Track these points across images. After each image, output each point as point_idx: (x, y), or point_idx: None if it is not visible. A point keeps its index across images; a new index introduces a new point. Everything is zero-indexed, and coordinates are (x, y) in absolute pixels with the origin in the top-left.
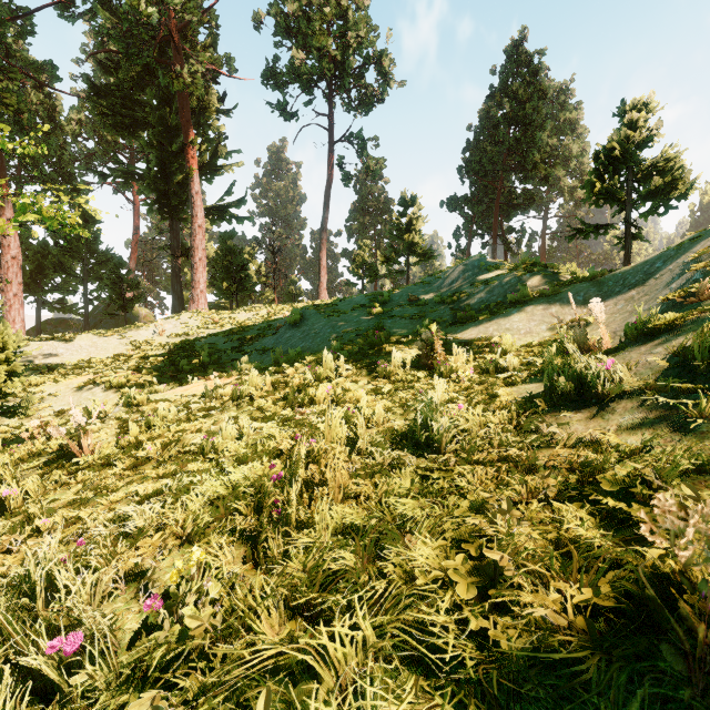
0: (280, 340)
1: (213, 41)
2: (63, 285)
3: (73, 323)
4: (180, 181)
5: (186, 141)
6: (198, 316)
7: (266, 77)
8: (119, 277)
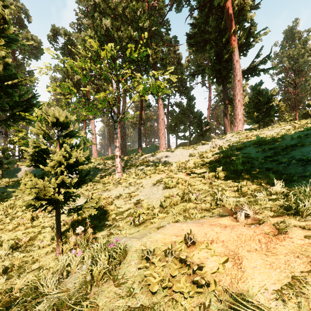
0: None
1: None
2: (184, 129)
3: (188, 144)
4: (226, 59)
5: (230, 33)
6: (236, 135)
7: None
8: (200, 121)
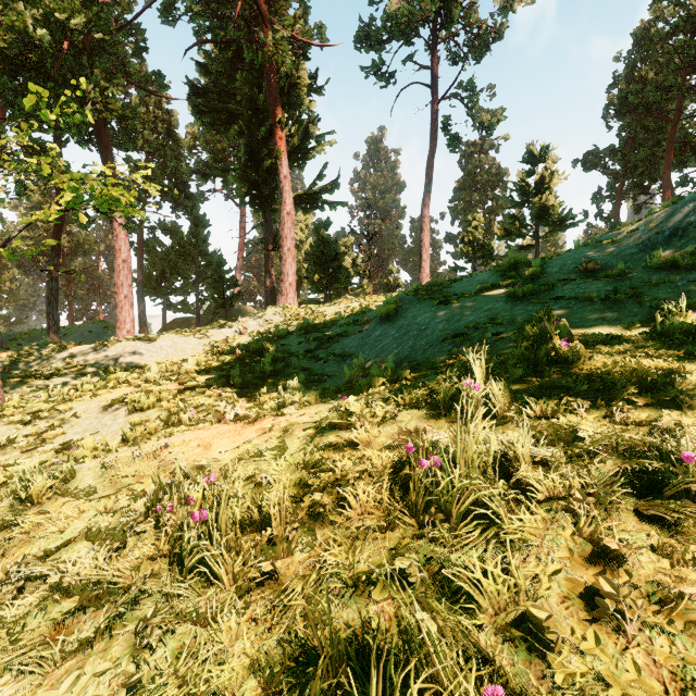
0: (366, 340)
1: (303, 12)
2: (183, 288)
3: (194, 322)
4: (268, 167)
5: (274, 122)
6: (283, 311)
7: (360, 39)
8: (219, 276)
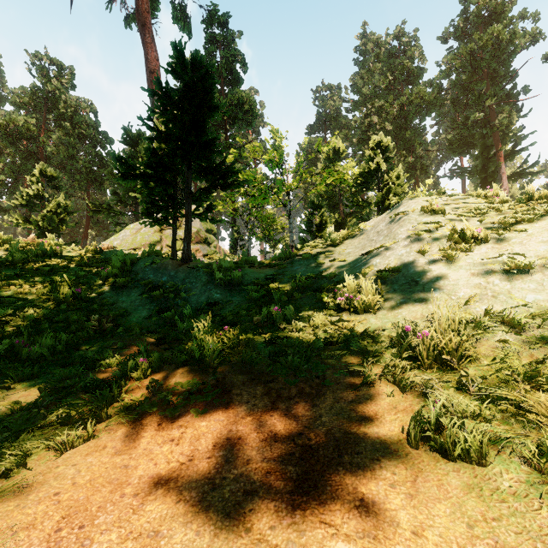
0: None
1: (513, 86)
2: None
3: None
4: (493, 170)
5: (496, 150)
6: None
7: None
8: None
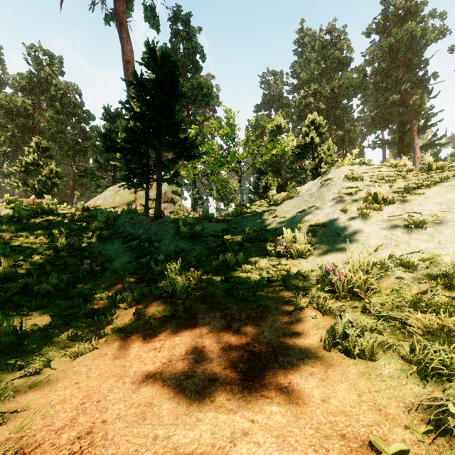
0: None
1: (424, 72)
2: None
3: None
4: (408, 142)
5: (411, 125)
6: None
7: None
8: None
